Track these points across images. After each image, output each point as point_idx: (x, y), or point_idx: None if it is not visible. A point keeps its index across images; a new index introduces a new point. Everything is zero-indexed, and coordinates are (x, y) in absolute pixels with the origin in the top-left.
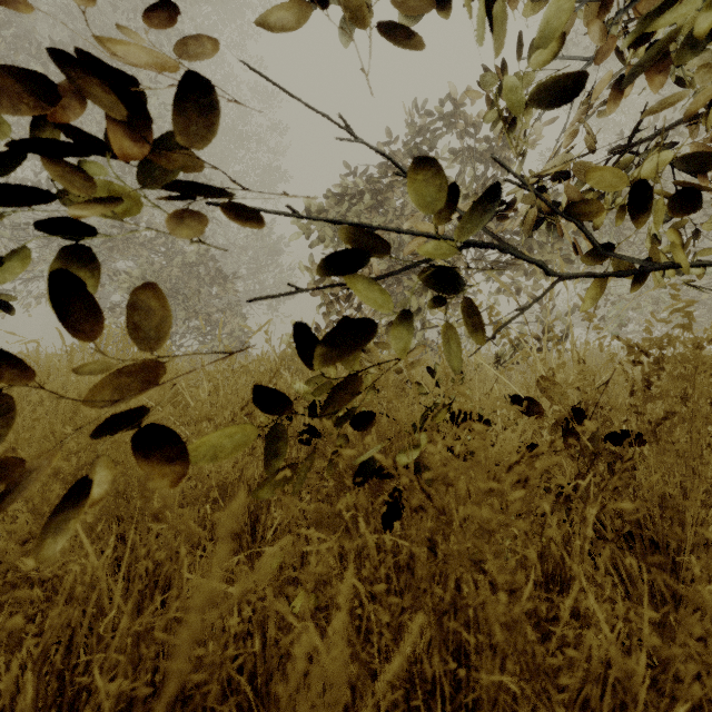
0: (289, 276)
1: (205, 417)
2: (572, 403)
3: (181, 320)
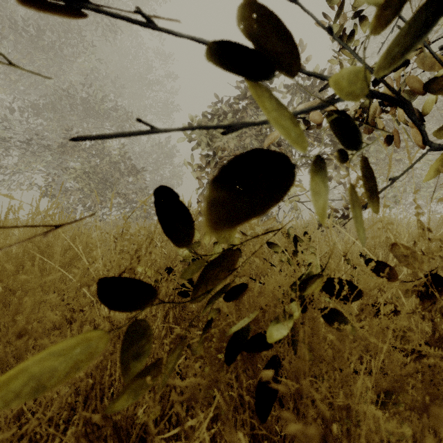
0: (179, 171)
1: (83, 284)
2: (383, 257)
3: (109, 199)
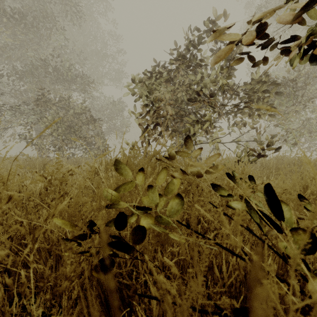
0: (128, 121)
1: None
2: None
3: (74, 141)
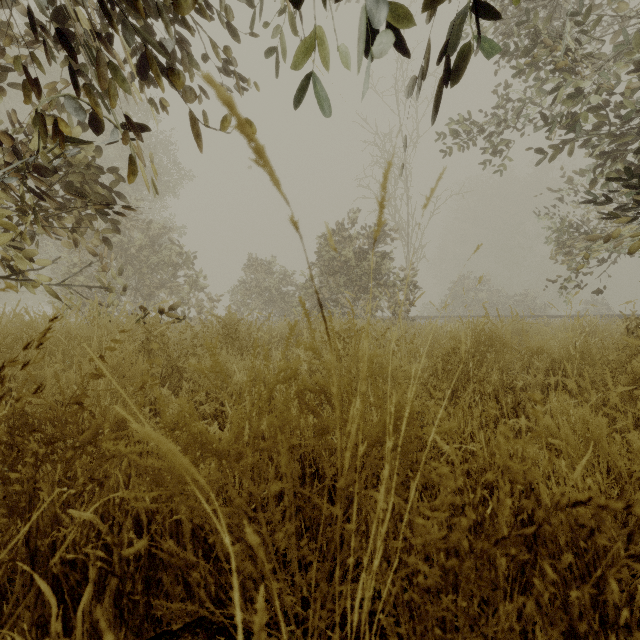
0: None
1: None
2: None
3: None
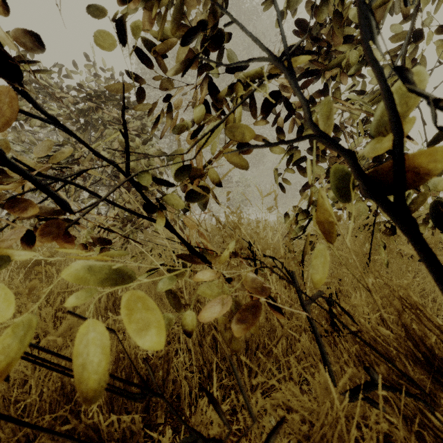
0: None
1: None
2: None
3: None
